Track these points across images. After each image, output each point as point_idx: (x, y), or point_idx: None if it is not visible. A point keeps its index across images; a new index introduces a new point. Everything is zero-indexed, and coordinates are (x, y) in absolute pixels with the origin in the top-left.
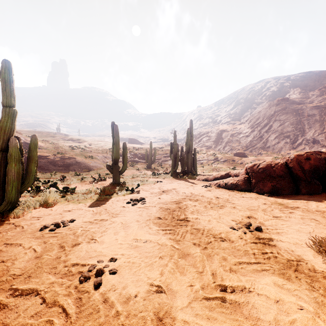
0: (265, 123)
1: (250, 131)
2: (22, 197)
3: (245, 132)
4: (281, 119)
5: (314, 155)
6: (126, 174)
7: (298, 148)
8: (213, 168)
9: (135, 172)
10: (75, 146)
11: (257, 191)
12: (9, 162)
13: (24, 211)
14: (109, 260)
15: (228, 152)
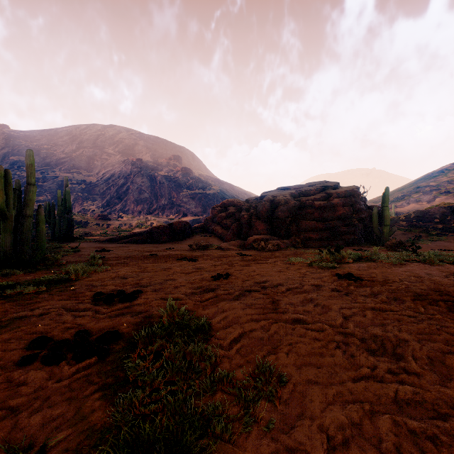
0: (122, 182)
1: (106, 189)
2: None
3: (99, 188)
4: (138, 182)
5: (181, 223)
6: None
7: (154, 213)
8: (83, 232)
9: None
10: None
11: (158, 242)
12: (41, 225)
13: None
14: (150, 254)
15: (80, 212)
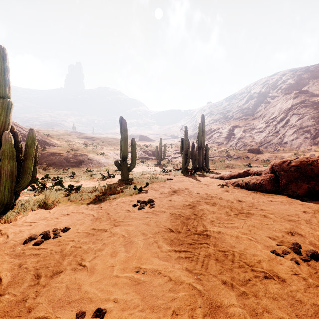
0: (281, 117)
1: (265, 126)
2: (26, 195)
3: (259, 127)
4: (299, 113)
5: None
6: (135, 171)
7: None
8: (226, 165)
9: (145, 169)
10: (89, 143)
11: (288, 193)
12: (2, 159)
13: (19, 214)
14: (93, 313)
15: (241, 148)
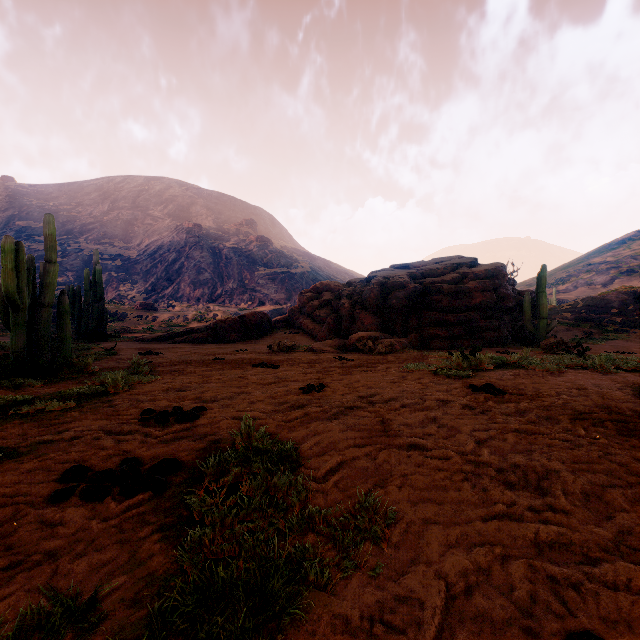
0: (173, 257)
1: (151, 267)
2: None
3: (141, 266)
4: (196, 257)
5: (256, 315)
6: None
7: (218, 301)
8: (119, 328)
9: None
10: None
11: (225, 341)
12: (65, 319)
13: None
14: (215, 358)
15: (114, 299)
